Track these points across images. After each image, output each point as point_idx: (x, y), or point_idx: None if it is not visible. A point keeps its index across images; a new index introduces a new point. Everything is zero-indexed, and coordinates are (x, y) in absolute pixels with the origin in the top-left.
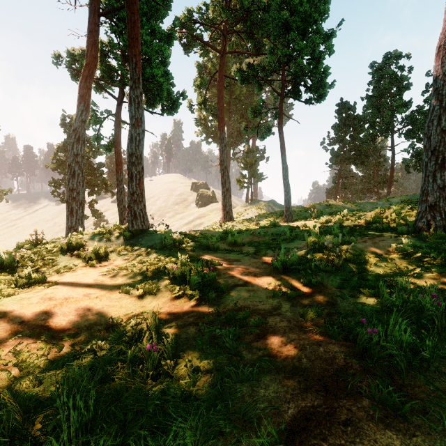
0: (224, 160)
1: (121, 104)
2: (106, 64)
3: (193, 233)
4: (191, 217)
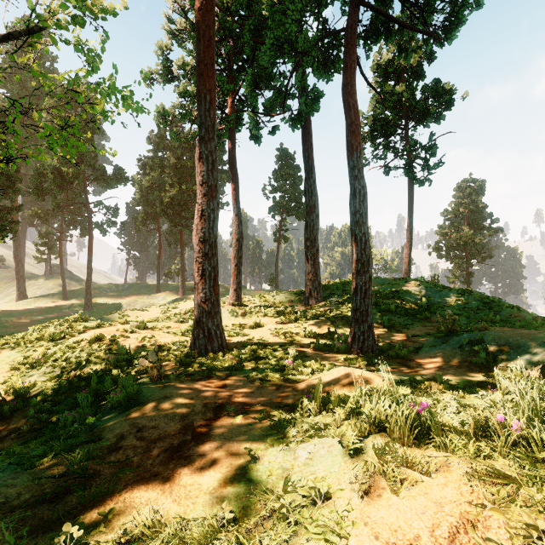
0: (19, 255)
1: None
2: None
3: None
4: None
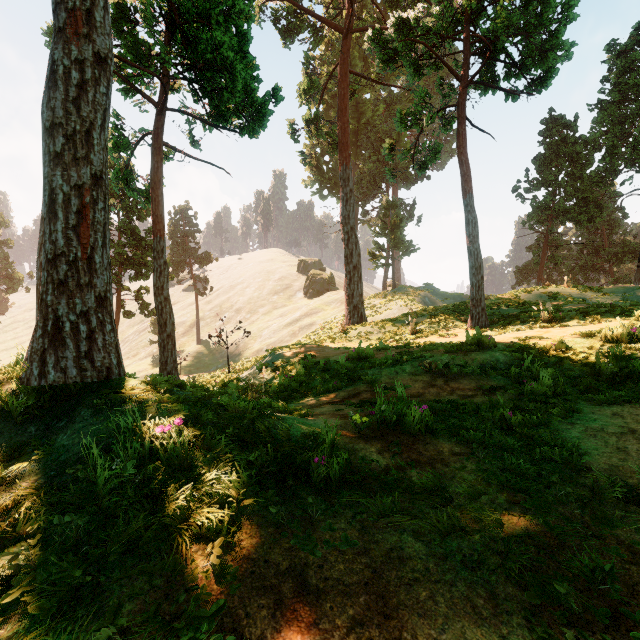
0: (350, 216)
1: (163, 114)
2: (132, 34)
3: (288, 353)
4: (297, 313)
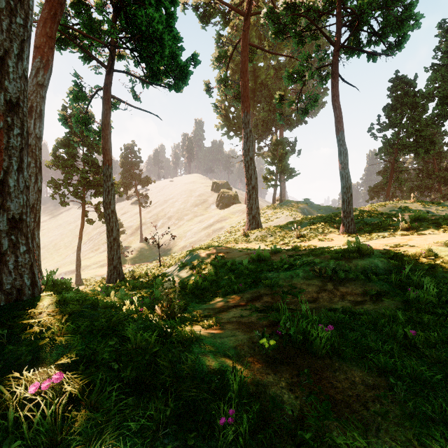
0: (249, 150)
1: (111, 74)
2: (87, 14)
3: (203, 254)
4: (211, 220)
